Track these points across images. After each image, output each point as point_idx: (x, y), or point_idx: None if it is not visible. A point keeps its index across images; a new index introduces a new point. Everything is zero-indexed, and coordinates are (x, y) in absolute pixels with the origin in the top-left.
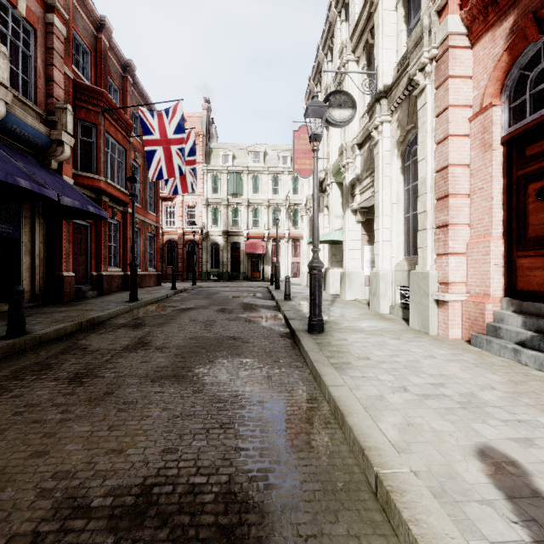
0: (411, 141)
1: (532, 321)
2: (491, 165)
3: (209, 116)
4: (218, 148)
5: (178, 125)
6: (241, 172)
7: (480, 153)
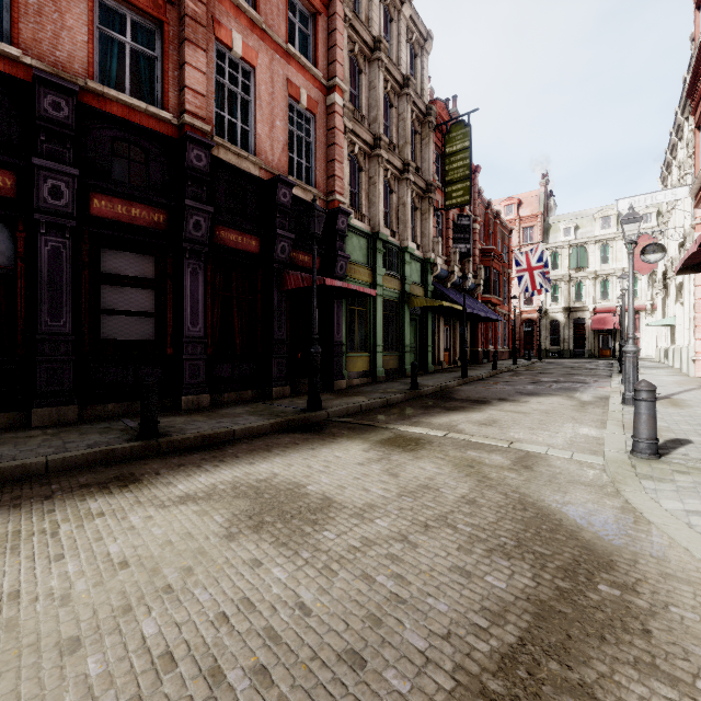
0: None
1: None
2: None
3: (546, 189)
4: (557, 222)
5: (538, 258)
6: (586, 243)
7: None
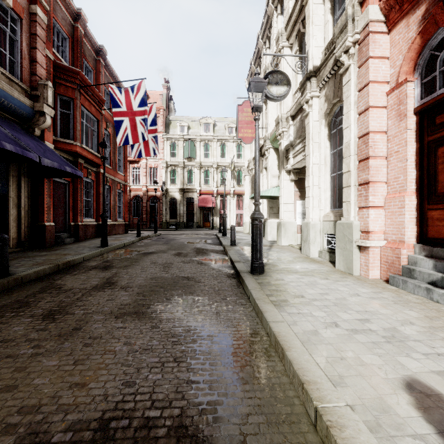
0: (336, 113)
1: (442, 264)
2: (406, 131)
3: (168, 94)
4: (175, 120)
5: (141, 100)
6: (195, 139)
7: (396, 122)
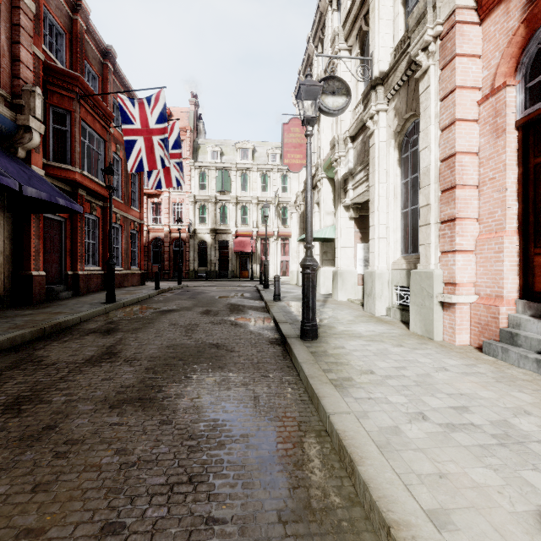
0: (409, 131)
1: None
2: (505, 152)
3: (197, 112)
4: (205, 144)
5: (160, 114)
6: (230, 168)
7: (491, 139)
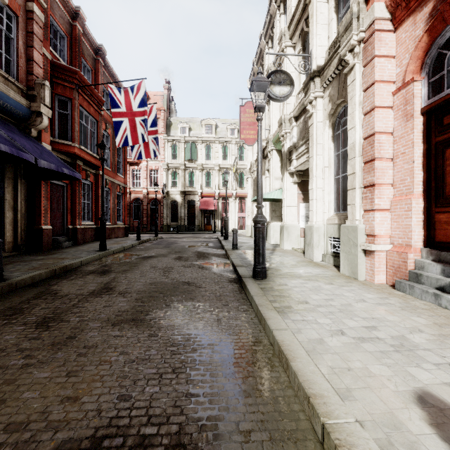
0: (341, 113)
1: None
2: (413, 132)
3: (169, 95)
4: (176, 121)
5: (141, 100)
6: (196, 141)
7: (403, 122)
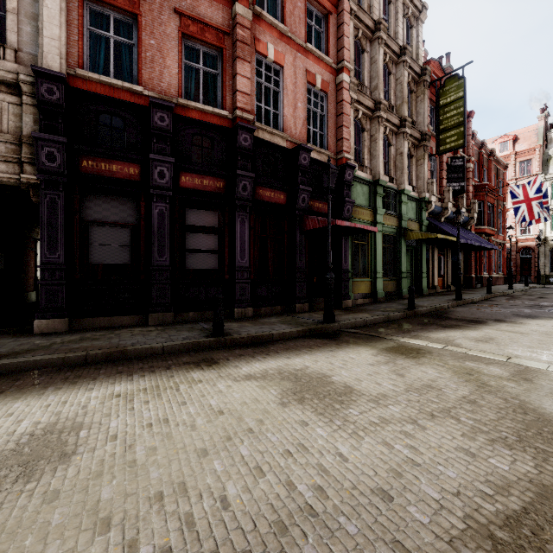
0: None
1: None
2: None
3: (546, 123)
4: None
5: (536, 189)
6: None
7: None
